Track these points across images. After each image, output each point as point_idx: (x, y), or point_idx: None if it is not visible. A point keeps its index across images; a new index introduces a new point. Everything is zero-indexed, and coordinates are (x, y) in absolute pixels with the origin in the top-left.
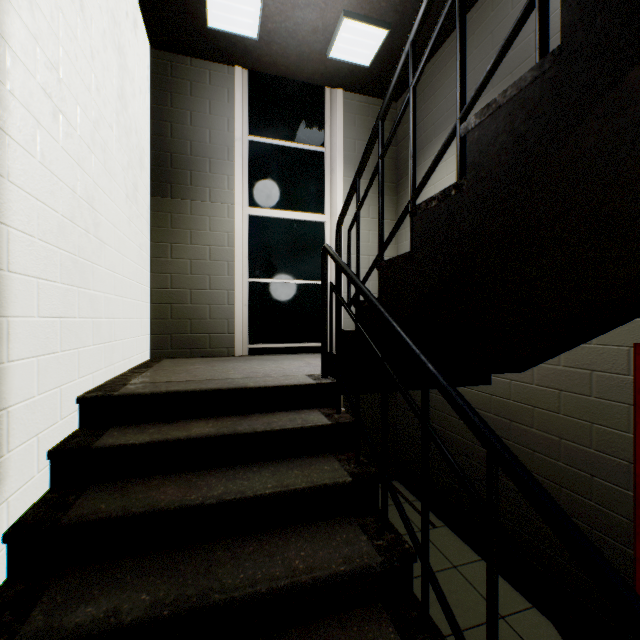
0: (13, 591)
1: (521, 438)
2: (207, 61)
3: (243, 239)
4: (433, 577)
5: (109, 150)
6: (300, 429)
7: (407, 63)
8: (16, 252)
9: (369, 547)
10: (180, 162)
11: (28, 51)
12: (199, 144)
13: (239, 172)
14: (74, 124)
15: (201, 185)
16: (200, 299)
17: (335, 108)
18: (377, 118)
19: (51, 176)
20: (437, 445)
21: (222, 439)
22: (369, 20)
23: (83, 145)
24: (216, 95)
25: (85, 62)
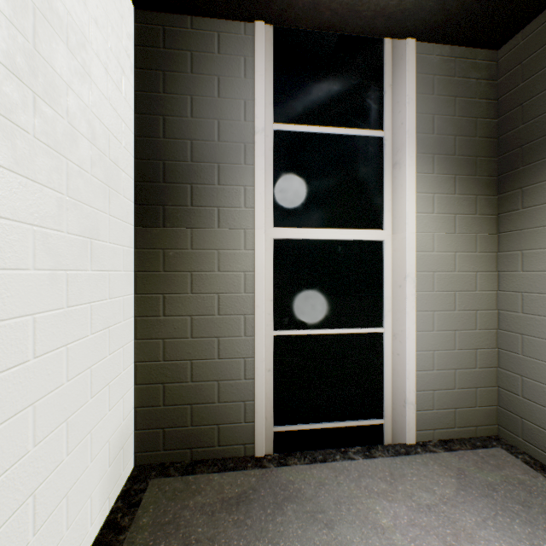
0: None
1: None
2: (214, 19)
3: (265, 274)
4: None
5: None
6: None
7: None
8: None
9: None
10: (176, 172)
11: None
12: (203, 143)
13: (261, 180)
14: None
15: (206, 204)
16: (204, 373)
17: (402, 69)
18: None
19: None
20: None
21: None
22: None
23: None
24: (227, 68)
25: None
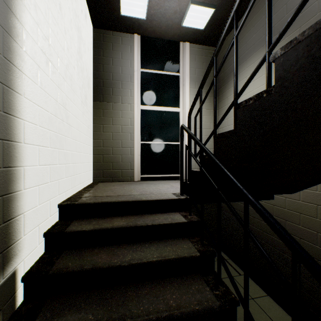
0: (26, 308)
1: (292, 230)
2: (120, 32)
3: (138, 121)
4: (252, 319)
5: (73, 79)
6: (170, 224)
7: (231, 23)
8: (28, 133)
9: (211, 295)
10: (107, 84)
11: (34, 30)
12: (116, 74)
13: (136, 87)
14: (56, 67)
15: (117, 95)
16: (117, 152)
17: (185, 52)
18: (213, 55)
19: (45, 93)
20: (255, 243)
21: (129, 229)
22: (204, 4)
23: (61, 77)
24: (124, 49)
25: (62, 35)
